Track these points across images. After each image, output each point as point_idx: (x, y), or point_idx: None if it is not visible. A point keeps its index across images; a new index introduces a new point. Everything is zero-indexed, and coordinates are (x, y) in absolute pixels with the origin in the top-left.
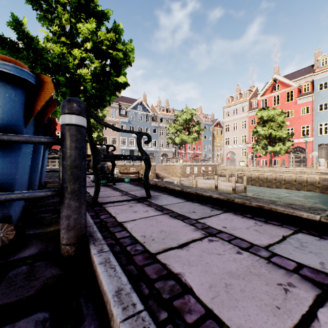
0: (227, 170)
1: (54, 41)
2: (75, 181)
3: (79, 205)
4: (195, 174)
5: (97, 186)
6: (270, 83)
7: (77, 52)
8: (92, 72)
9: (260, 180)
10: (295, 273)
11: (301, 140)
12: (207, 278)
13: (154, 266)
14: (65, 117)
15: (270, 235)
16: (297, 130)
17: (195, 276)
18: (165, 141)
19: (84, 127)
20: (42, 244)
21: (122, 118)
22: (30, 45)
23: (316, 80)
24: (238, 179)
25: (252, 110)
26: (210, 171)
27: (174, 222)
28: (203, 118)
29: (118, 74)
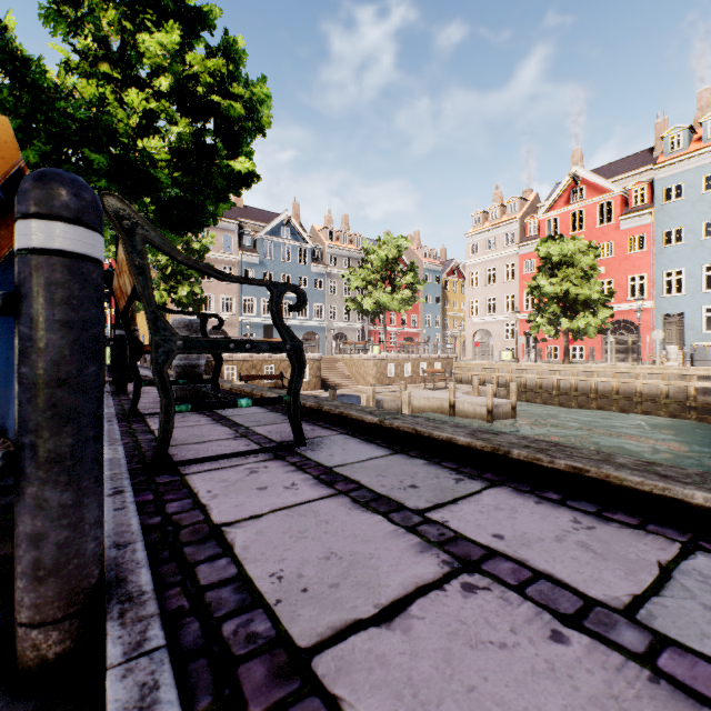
0: (476, 370)
1: (84, 73)
2: (61, 427)
3: (76, 500)
4: (407, 378)
5: (165, 421)
6: (564, 185)
7: (135, 96)
8: (173, 145)
9: (544, 390)
10: None
11: (628, 305)
12: None
13: None
14: (28, 227)
15: (626, 563)
16: (620, 286)
17: None
18: (341, 305)
19: (96, 262)
20: None
21: (245, 255)
22: (21, 76)
23: (659, 179)
24: (498, 389)
25: (527, 241)
26: (440, 372)
27: (364, 521)
28: (423, 256)
29: (233, 153)
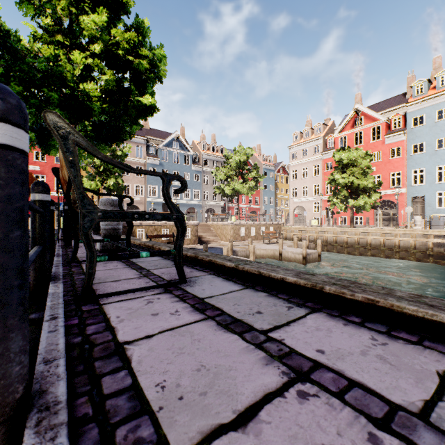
0: (295, 232)
1: (45, 41)
2: None
3: (2, 335)
4: (252, 237)
5: (89, 267)
6: (350, 116)
7: (78, 55)
8: (103, 87)
9: (338, 244)
10: None
11: (390, 191)
12: None
13: None
14: None
15: (414, 372)
16: (385, 179)
17: None
18: (211, 191)
19: (20, 152)
20: None
21: (150, 159)
22: (3, 42)
23: (409, 112)
24: (309, 243)
25: (327, 151)
26: (273, 233)
27: (225, 339)
28: (262, 160)
29: (142, 93)
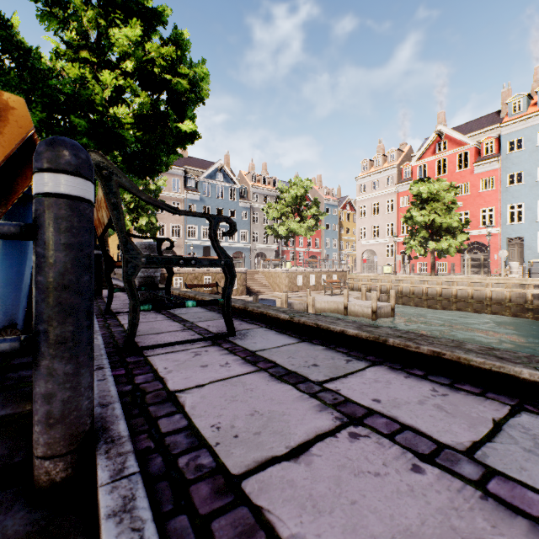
0: (364, 281)
1: (69, 58)
2: (65, 319)
3: (75, 370)
4: (311, 287)
5: (132, 317)
6: (432, 139)
7: (108, 76)
8: (136, 112)
9: (416, 296)
10: None
11: (480, 231)
12: None
13: (234, 516)
14: (42, 178)
15: (469, 419)
16: (475, 216)
17: None
18: (261, 232)
19: (88, 202)
20: (5, 445)
21: (189, 193)
22: (24, 62)
23: (504, 135)
24: (380, 295)
25: (403, 182)
26: (336, 282)
27: (279, 389)
28: (323, 194)
29: (181, 117)
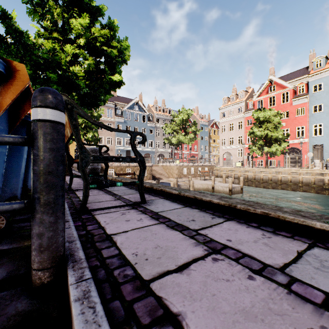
0: (224, 171)
1: (46, 37)
2: (49, 191)
3: (55, 220)
4: (192, 175)
5: (85, 191)
6: (266, 84)
7: (69, 47)
8: (85, 69)
9: (256, 180)
10: (326, 310)
11: (296, 141)
12: (216, 320)
13: (146, 301)
14: (37, 110)
15: (283, 251)
16: (292, 131)
17: (200, 318)
18: (161, 141)
19: (62, 124)
20: (14, 264)
21: (118, 118)
22: (19, 40)
23: (311, 81)
24: (234, 180)
25: (248, 111)
26: (207, 172)
27: (171, 233)
28: (199, 118)
29: (112, 72)
